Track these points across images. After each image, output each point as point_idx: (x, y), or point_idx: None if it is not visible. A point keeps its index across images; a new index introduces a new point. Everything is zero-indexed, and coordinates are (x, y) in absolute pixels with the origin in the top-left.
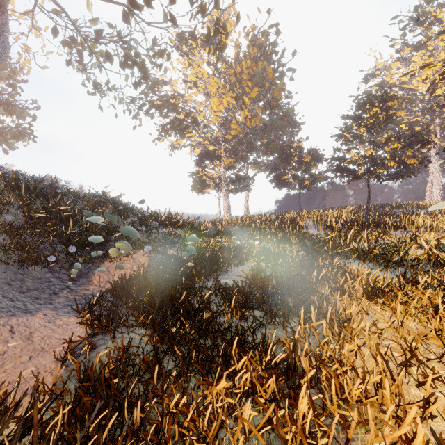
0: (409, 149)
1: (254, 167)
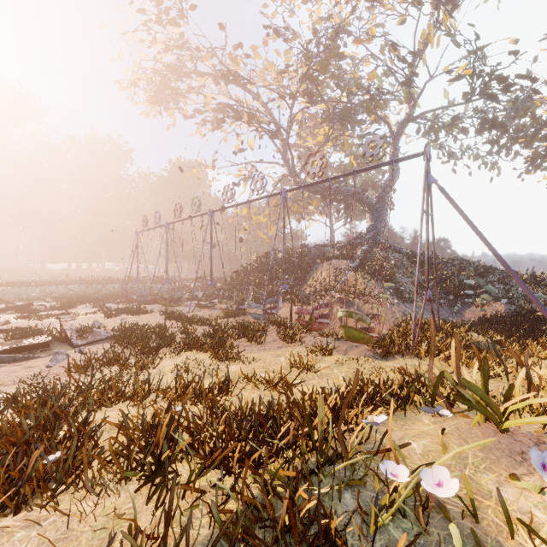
0: None
1: None
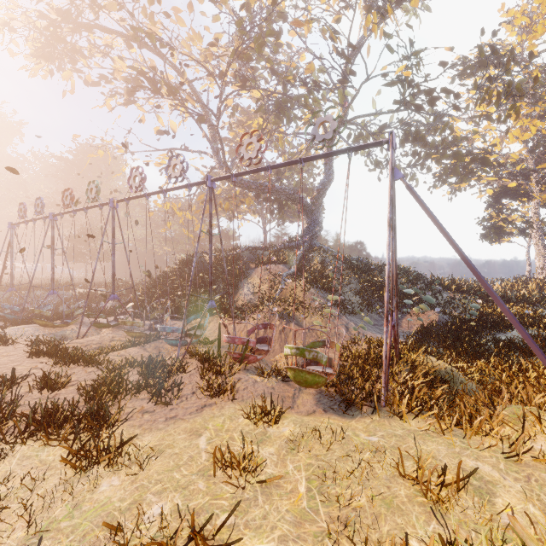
0: None
1: None
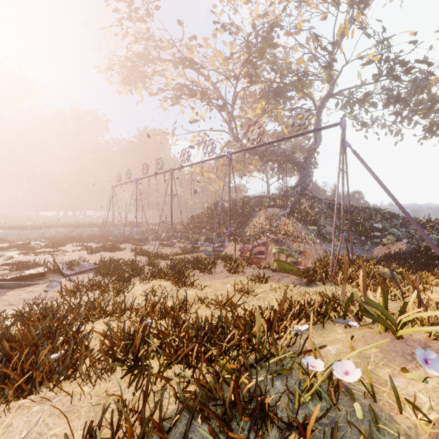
0: None
1: None
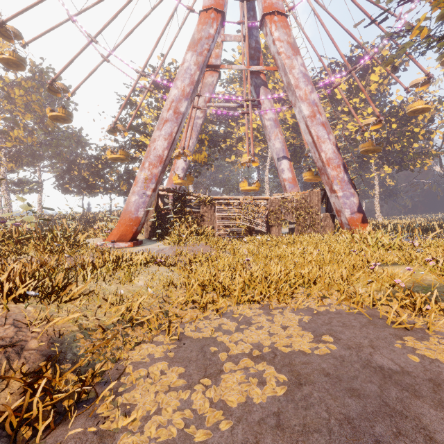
0: (123, 181)
1: (50, 172)
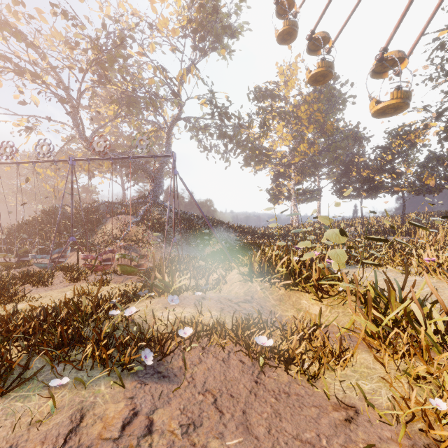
0: (427, 171)
1: (326, 178)
